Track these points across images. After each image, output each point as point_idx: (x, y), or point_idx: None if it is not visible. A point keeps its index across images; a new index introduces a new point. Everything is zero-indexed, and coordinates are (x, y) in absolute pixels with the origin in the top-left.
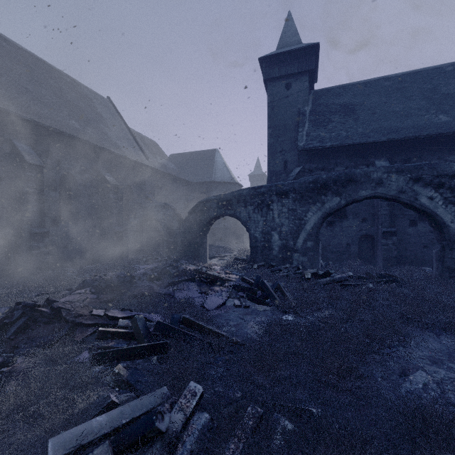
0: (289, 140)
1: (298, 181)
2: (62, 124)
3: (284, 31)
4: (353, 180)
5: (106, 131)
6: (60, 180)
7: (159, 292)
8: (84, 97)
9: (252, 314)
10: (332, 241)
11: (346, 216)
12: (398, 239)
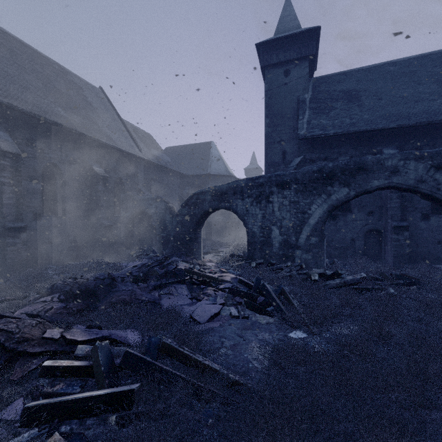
0: (288, 129)
1: (300, 171)
2: (46, 111)
3: (282, 16)
4: (364, 168)
5: (96, 120)
6: (44, 171)
7: (142, 299)
8: (73, 85)
9: (252, 329)
10: (335, 236)
11: (350, 209)
12: (408, 234)
